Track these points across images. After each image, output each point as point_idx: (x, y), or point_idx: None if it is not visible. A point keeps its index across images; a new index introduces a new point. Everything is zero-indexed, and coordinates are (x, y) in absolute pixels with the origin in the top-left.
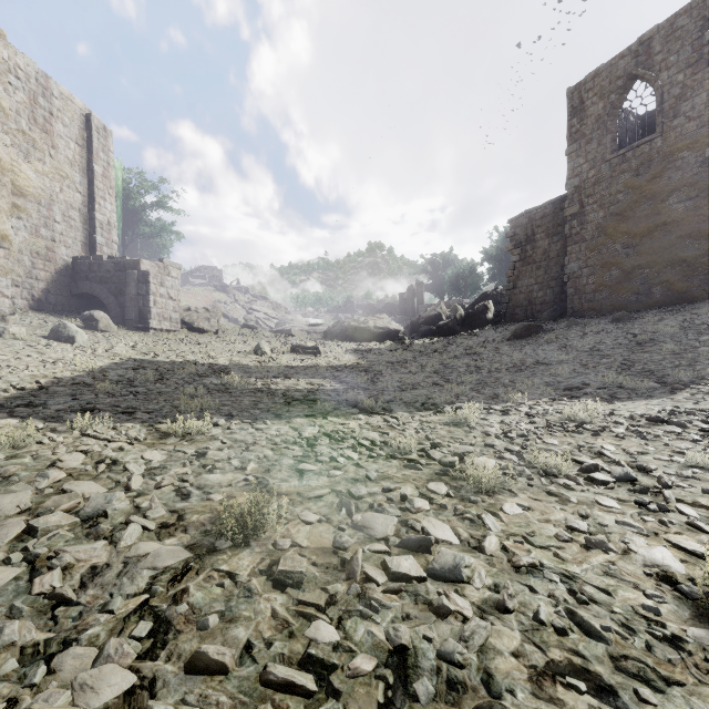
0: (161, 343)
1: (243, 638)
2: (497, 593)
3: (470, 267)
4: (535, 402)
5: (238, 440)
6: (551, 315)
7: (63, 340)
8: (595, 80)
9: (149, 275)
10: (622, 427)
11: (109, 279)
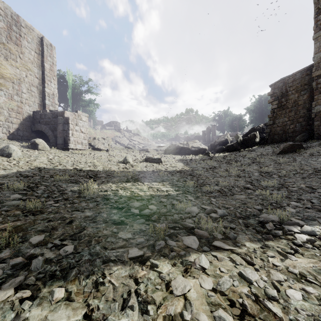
0: (70, 157)
1: None
2: None
3: (239, 116)
4: None
5: None
6: (301, 138)
7: (5, 155)
8: None
9: (68, 119)
10: None
11: (49, 122)
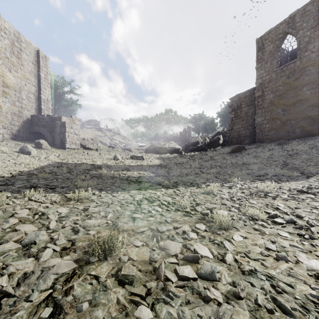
0: (71, 155)
1: (100, 317)
2: (234, 287)
3: (211, 120)
4: (243, 182)
5: (104, 202)
6: (248, 141)
7: (25, 153)
8: (269, 34)
9: (65, 123)
10: (285, 194)
11: (47, 125)
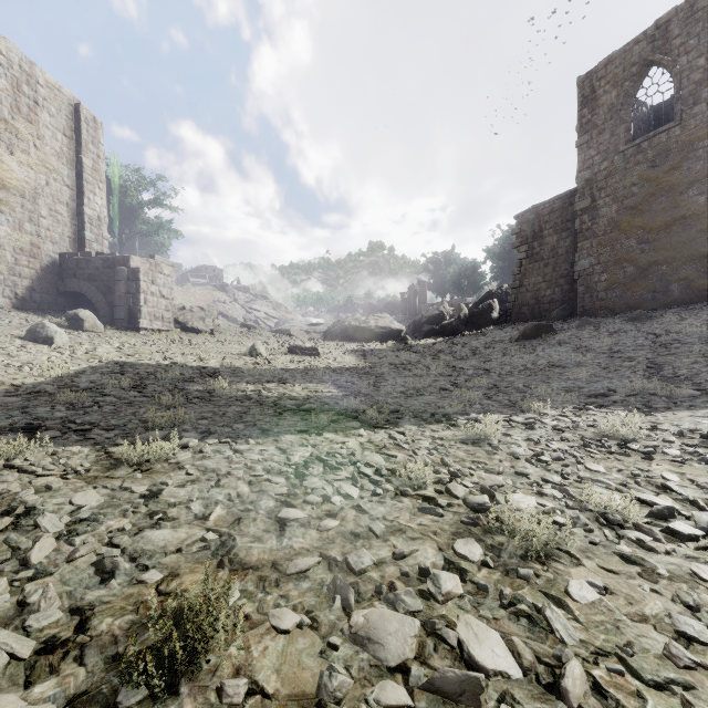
0: (150, 344)
1: None
2: None
3: (472, 266)
4: (559, 412)
5: (209, 469)
6: (560, 314)
7: (41, 341)
8: (608, 67)
9: (139, 272)
10: (674, 446)
11: (97, 277)
